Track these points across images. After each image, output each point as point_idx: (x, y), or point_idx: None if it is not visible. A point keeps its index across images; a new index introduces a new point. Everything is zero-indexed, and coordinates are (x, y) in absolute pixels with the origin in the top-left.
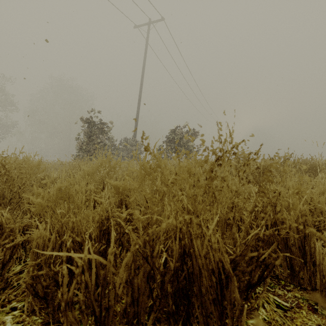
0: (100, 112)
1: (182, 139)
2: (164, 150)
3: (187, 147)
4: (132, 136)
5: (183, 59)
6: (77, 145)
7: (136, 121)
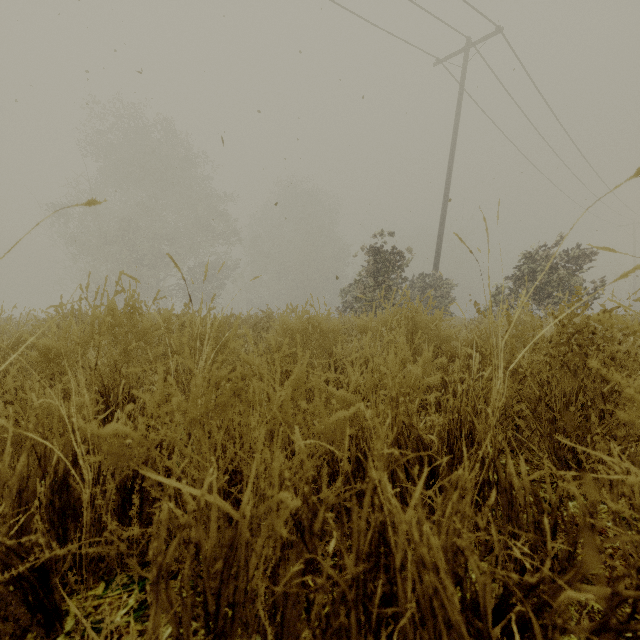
0: (391, 234)
1: (554, 271)
2: (509, 295)
3: (566, 287)
4: (432, 271)
5: (541, 95)
6: (341, 292)
7: (438, 242)
